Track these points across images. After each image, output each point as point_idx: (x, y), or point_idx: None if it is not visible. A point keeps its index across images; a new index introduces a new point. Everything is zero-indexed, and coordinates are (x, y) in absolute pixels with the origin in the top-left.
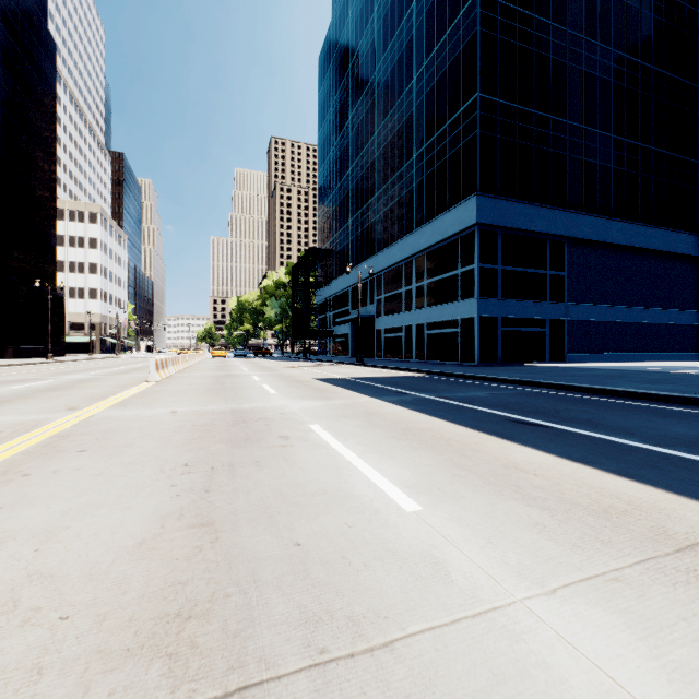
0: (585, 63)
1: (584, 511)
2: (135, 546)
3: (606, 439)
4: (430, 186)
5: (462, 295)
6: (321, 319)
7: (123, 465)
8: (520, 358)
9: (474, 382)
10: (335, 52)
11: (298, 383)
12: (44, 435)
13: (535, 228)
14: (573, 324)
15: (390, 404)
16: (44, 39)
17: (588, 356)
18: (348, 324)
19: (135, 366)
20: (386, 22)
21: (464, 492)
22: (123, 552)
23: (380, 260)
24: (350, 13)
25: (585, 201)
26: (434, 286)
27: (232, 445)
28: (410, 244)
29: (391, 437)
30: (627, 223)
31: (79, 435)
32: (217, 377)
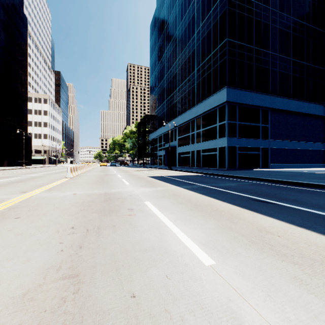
0: (279, 24)
1: (322, 266)
2: (20, 297)
3: (309, 211)
4: (203, 84)
5: (219, 136)
6: (151, 148)
7: (37, 228)
8: (247, 166)
9: (227, 178)
10: (158, 22)
11: (140, 179)
12: (1, 207)
13: (254, 104)
14: (273, 150)
15: (186, 190)
16: (22, 17)
17: (280, 165)
18: (164, 150)
19: (63, 170)
20: (182, 6)
21: (239, 249)
22: (10, 302)
23: (179, 120)
24: (165, 3)
25: (279, 90)
26: (205, 132)
27: (101, 214)
28: (193, 112)
29: (189, 209)
30: (299, 101)
31: (20, 207)
32: (101, 175)
